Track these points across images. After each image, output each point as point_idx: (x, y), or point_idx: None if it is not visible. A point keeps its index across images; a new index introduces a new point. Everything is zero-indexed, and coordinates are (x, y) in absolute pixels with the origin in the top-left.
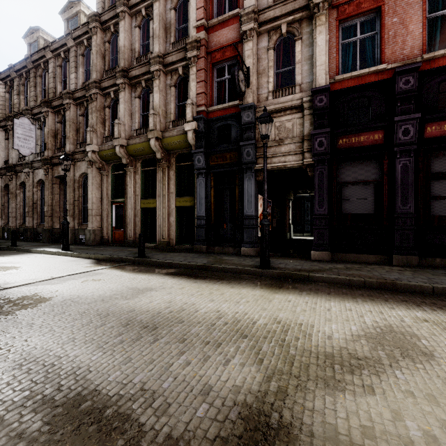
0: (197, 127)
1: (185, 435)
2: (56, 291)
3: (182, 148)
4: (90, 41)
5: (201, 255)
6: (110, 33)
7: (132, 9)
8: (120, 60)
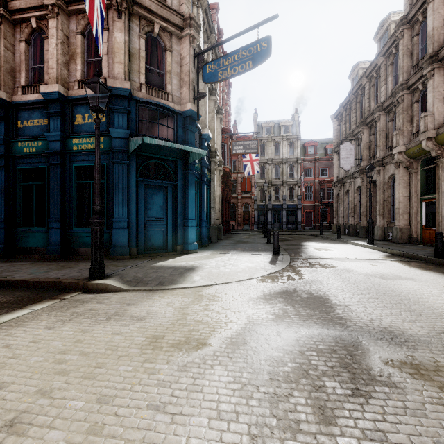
0: None
1: (347, 319)
2: (342, 265)
3: None
4: (398, 46)
5: None
6: (418, 25)
7: None
8: (428, 47)
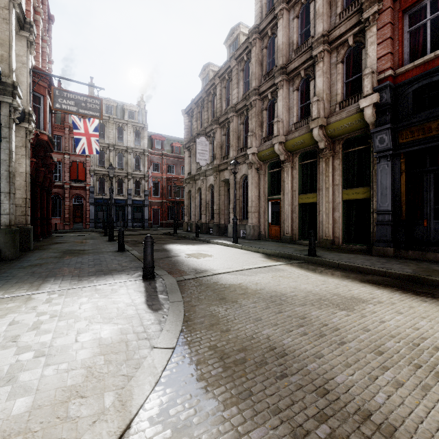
0: (379, 99)
1: None
2: (256, 284)
3: (353, 130)
4: (249, 54)
5: (390, 260)
6: (267, 39)
7: (290, 2)
8: (278, 59)
